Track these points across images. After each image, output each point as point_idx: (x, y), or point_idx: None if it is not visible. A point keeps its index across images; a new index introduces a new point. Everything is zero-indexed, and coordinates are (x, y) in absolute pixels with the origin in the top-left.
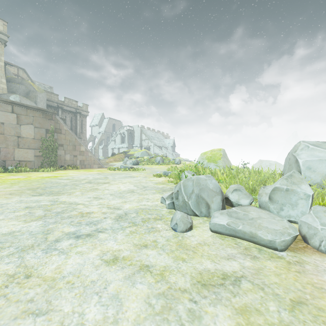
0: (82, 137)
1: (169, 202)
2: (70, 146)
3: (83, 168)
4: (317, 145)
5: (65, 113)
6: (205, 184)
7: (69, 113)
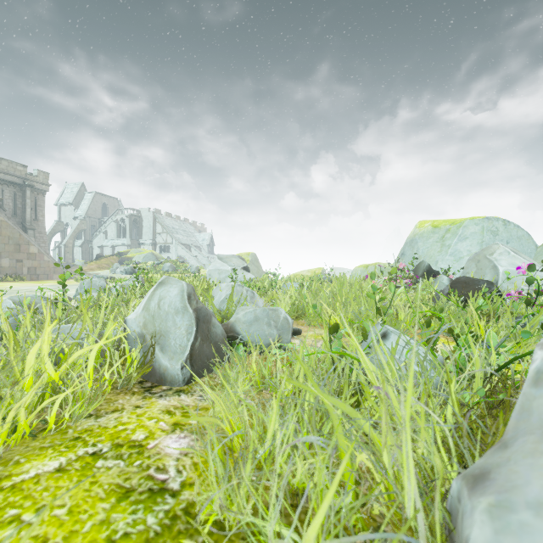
0: (37, 228)
1: (74, 295)
2: (9, 246)
3: (34, 279)
4: (222, 259)
5: (2, 186)
6: (95, 283)
7: (10, 186)
